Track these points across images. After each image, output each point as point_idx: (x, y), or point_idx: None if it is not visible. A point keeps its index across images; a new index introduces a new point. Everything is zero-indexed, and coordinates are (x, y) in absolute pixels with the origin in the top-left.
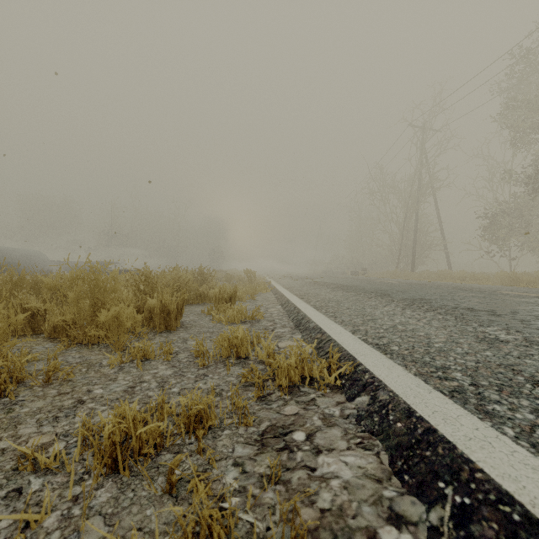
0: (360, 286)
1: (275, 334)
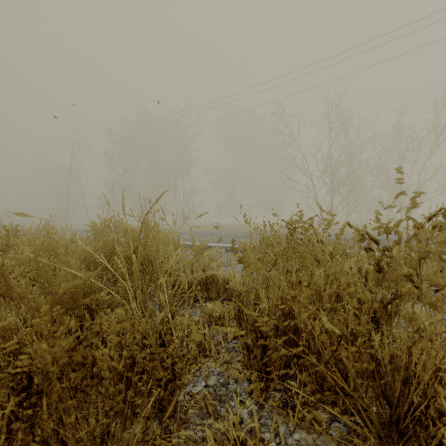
0: None
1: None
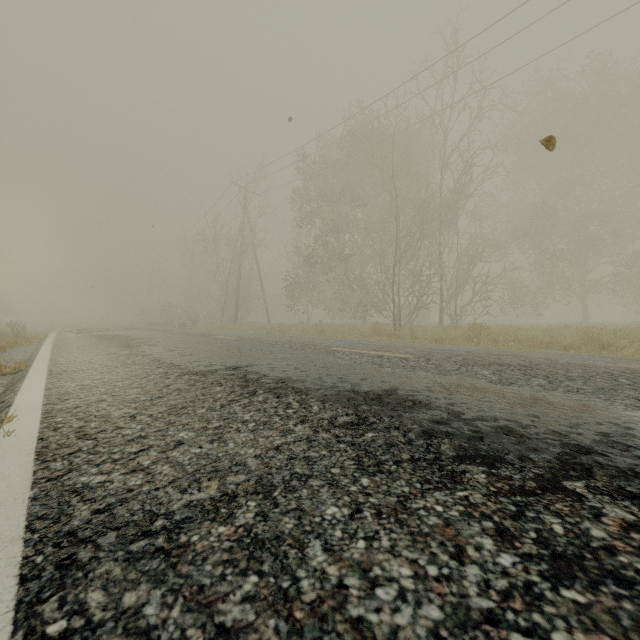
0: (132, 336)
1: (2, 366)
